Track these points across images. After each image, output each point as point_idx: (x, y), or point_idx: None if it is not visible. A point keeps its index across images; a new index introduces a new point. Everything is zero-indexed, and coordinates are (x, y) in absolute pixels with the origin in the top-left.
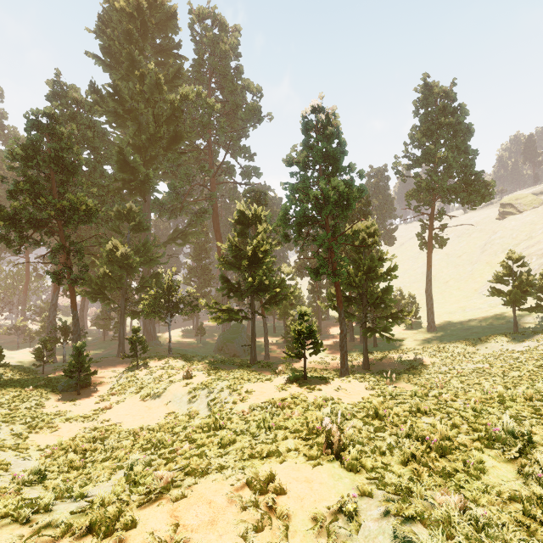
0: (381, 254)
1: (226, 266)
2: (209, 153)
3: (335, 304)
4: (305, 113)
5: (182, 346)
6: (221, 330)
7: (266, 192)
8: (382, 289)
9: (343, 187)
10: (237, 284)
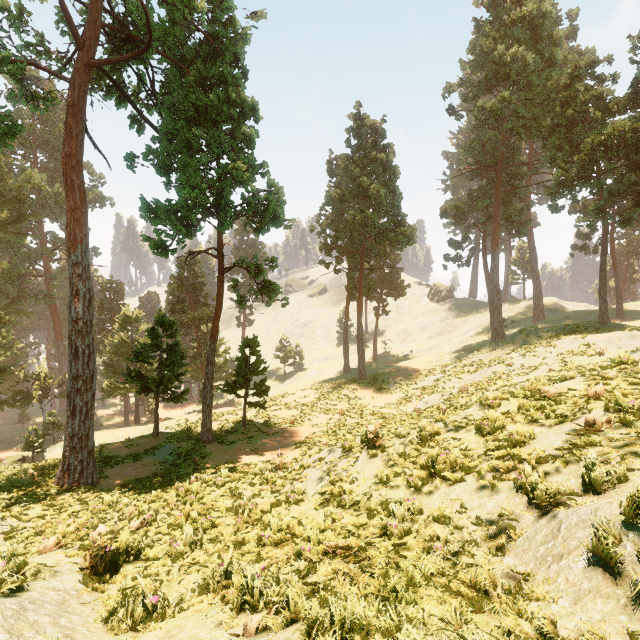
0: (222, 340)
1: (114, 355)
2: (39, 228)
3: (194, 373)
4: (181, 259)
5: (7, 437)
6: (59, 411)
7: (123, 283)
8: (223, 362)
9: (211, 315)
10: (118, 367)
